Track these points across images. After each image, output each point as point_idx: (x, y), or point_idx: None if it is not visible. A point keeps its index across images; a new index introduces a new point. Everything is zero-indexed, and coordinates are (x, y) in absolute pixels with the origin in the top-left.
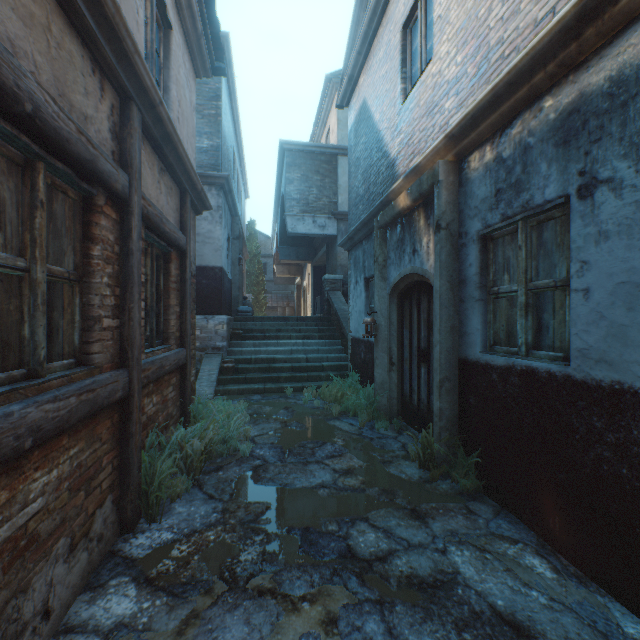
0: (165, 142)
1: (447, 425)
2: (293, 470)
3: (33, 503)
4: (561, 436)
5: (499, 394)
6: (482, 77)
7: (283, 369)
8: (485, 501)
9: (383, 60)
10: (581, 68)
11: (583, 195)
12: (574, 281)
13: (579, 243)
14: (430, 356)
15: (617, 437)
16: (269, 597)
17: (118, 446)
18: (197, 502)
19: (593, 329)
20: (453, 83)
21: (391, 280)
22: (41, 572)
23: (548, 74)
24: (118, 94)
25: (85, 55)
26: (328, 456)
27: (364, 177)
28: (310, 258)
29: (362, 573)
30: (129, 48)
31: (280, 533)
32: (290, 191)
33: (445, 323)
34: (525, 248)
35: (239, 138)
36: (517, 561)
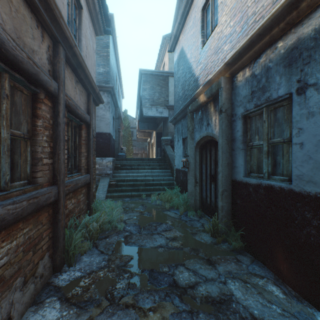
0: (78, 67)
1: (225, 214)
2: (145, 238)
3: (1, 260)
4: (287, 221)
5: (253, 198)
6: (244, 32)
7: (141, 185)
8: (246, 255)
9: (192, 26)
10: (298, 25)
11: (299, 93)
12: (294, 139)
13: (297, 118)
14: (216, 178)
15: (319, 223)
16: (131, 309)
17: (52, 226)
18: (94, 255)
19: (305, 164)
20: (228, 36)
21: (196, 139)
22: (6, 297)
23: (280, 29)
24: (52, 40)
25: (32, 17)
26: (163, 230)
27: (182, 87)
28: (155, 128)
29: (181, 295)
30: (57, 14)
31: (138, 272)
32: (144, 94)
33: (224, 161)
34: (267, 122)
35: (119, 68)
36: (264, 288)
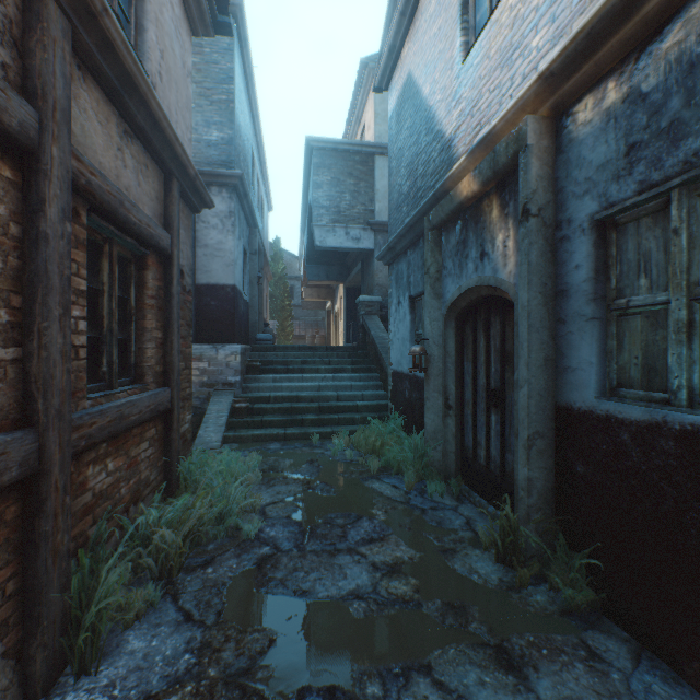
0: (126, 88)
1: (539, 502)
2: (315, 565)
3: None
4: None
5: (634, 465)
6: None
7: (308, 410)
8: (610, 630)
9: (435, 14)
10: None
11: None
12: None
13: None
14: (505, 399)
15: None
16: None
17: (19, 557)
18: (164, 629)
19: None
20: (546, 6)
21: (447, 297)
22: None
23: None
24: None
25: None
26: (365, 540)
27: (409, 170)
28: (342, 278)
29: None
30: None
31: None
32: (318, 197)
33: (536, 353)
34: (686, 232)
35: (259, 137)
36: None
